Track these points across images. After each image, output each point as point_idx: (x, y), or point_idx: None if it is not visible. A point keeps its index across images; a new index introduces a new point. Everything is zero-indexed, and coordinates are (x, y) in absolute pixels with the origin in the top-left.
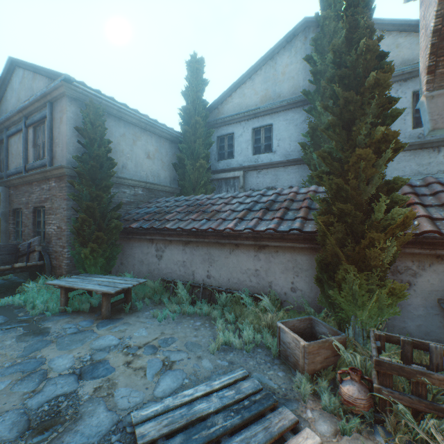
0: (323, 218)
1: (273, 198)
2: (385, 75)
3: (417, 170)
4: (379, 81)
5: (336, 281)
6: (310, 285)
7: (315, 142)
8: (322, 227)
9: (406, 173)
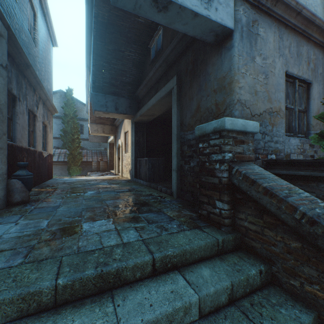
0: (69, 158)
1: (54, 152)
2: (79, 137)
3: (93, 146)
4: (78, 137)
5: (71, 168)
6: (66, 172)
7: (65, 134)
8: (69, 159)
9: (91, 146)
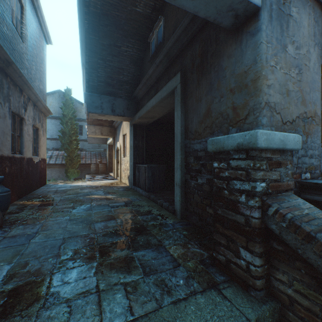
0: (67, 160)
1: (51, 154)
2: (77, 138)
3: (93, 147)
4: (76, 139)
5: (69, 171)
6: (63, 175)
7: (64, 135)
8: (66, 162)
9: (90, 147)
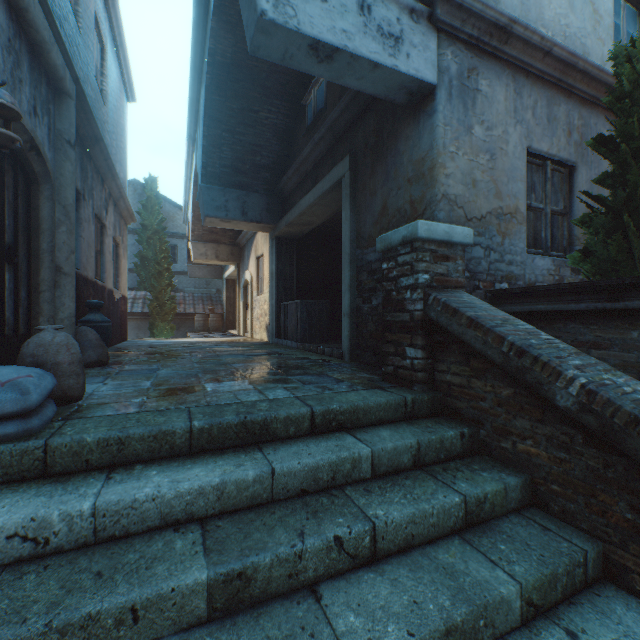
0: (152, 306)
1: None
2: (170, 267)
3: (196, 286)
4: (169, 268)
5: (157, 326)
6: (146, 334)
7: (143, 263)
8: (152, 309)
9: (191, 286)
